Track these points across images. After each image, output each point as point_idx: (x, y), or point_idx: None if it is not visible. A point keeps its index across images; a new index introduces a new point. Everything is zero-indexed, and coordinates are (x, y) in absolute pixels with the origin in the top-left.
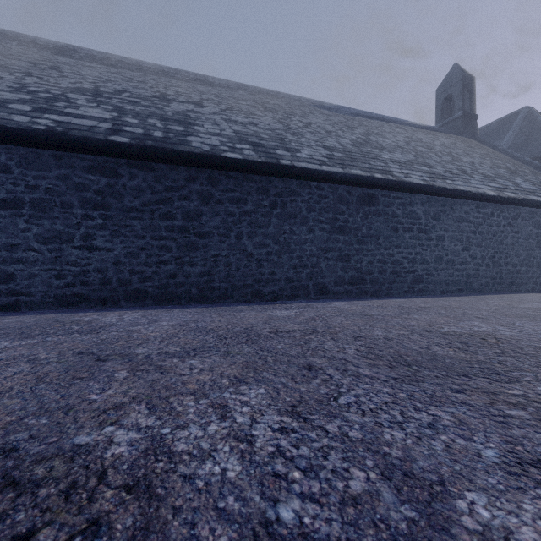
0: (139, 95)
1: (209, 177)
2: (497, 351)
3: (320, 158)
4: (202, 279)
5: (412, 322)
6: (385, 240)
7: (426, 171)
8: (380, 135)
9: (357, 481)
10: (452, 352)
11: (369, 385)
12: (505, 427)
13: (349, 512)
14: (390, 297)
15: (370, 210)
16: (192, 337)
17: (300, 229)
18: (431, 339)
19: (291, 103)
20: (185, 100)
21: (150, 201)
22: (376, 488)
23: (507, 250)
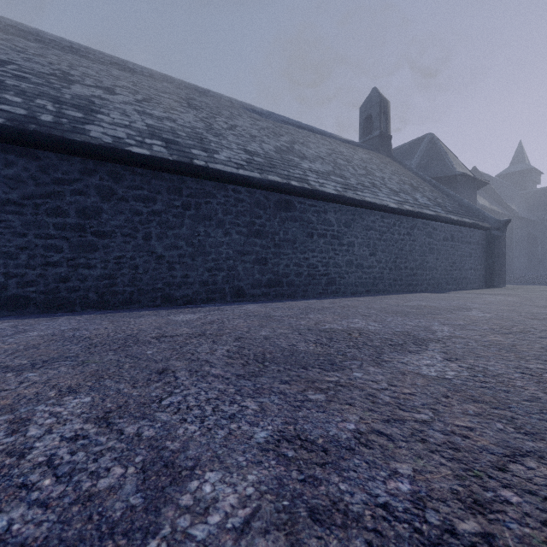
0: (31, 70)
1: (110, 172)
2: (351, 344)
3: (239, 161)
4: (102, 283)
5: (304, 321)
6: (301, 245)
7: (341, 182)
8: (305, 145)
9: (110, 478)
10: (312, 348)
11: (208, 383)
12: (296, 410)
13: (72, 510)
14: (305, 298)
15: (287, 216)
16: (55, 347)
17: (216, 232)
18: (306, 336)
19: (220, 103)
20: (93, 83)
21: (34, 194)
22: (124, 482)
23: (406, 256)
